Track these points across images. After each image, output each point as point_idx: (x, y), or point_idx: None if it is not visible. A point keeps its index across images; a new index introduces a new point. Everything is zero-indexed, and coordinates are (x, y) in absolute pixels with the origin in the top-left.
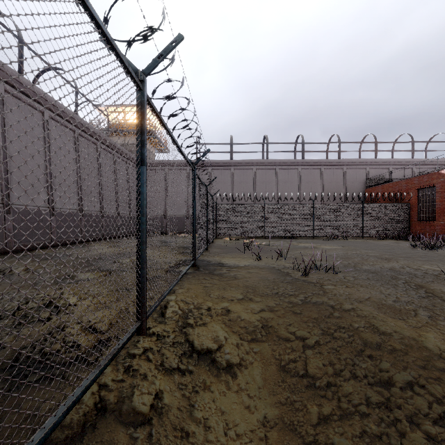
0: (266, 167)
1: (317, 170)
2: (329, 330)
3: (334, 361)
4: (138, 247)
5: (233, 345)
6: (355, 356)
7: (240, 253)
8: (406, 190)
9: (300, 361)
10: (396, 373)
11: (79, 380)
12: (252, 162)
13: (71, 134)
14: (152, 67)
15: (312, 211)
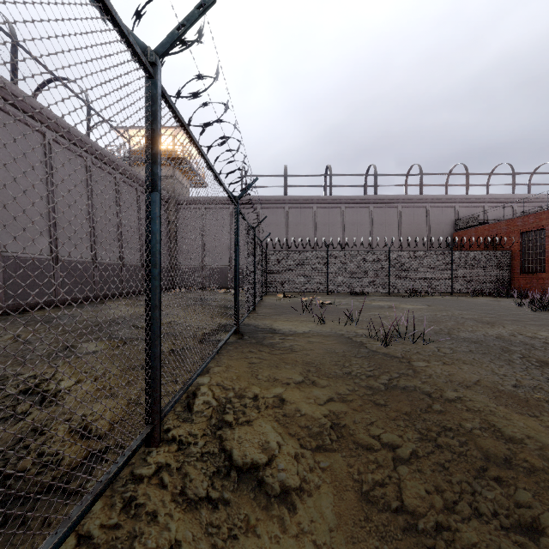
0: (329, 205)
1: (393, 208)
2: (429, 433)
3: (443, 486)
4: (148, 313)
5: (290, 457)
6: (474, 478)
7: (298, 315)
8: (506, 233)
9: (390, 484)
10: (545, 512)
11: (47, 528)
12: (312, 199)
13: (81, 162)
14: (169, 44)
15: (388, 260)
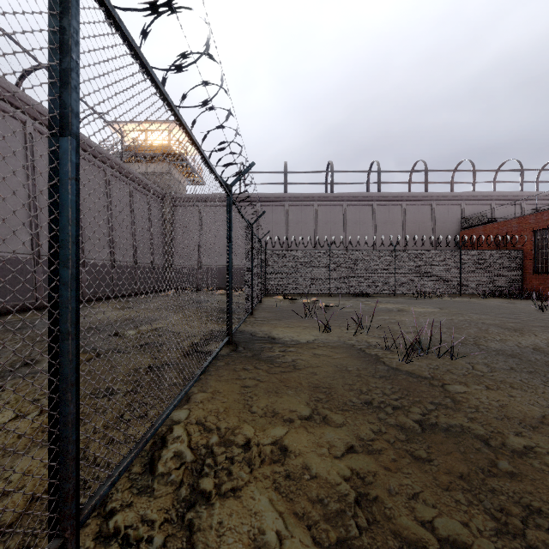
0: (331, 202)
1: (397, 206)
2: (510, 521)
3: None
4: (53, 346)
5: None
6: None
7: (300, 319)
8: (518, 232)
9: None
10: None
11: None
12: (313, 196)
13: None
14: None
15: (393, 259)
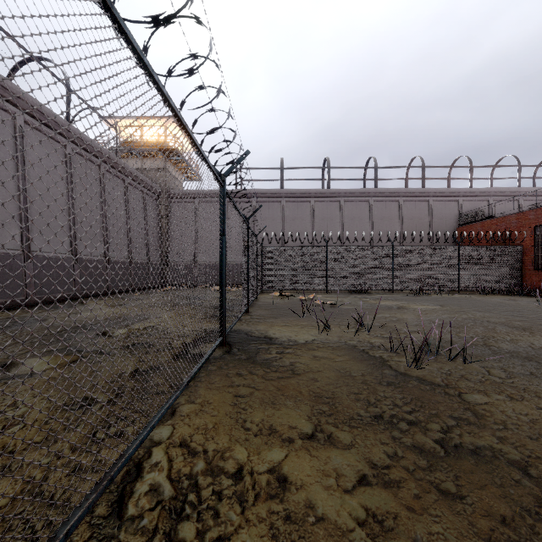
0: (328, 198)
1: (394, 202)
2: None
3: None
4: None
5: None
6: None
7: (297, 317)
8: (517, 228)
9: None
10: None
11: None
12: (309, 192)
13: (60, 149)
14: None
15: (391, 256)
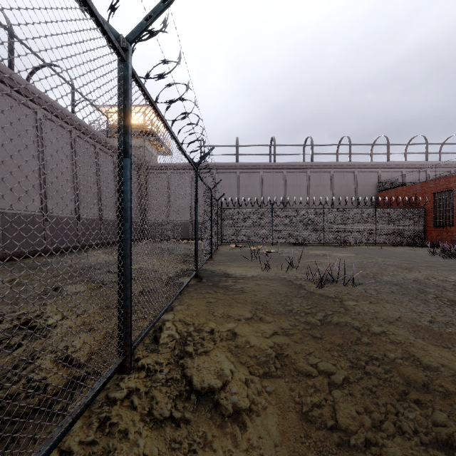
0: (274, 170)
1: (327, 173)
2: (359, 362)
3: (371, 407)
4: (120, 261)
5: (241, 383)
6: (398, 401)
7: (247, 261)
8: (421, 194)
9: (326, 406)
10: None
11: (34, 444)
12: (259, 165)
13: (67, 134)
14: (138, 32)
15: (322, 216)
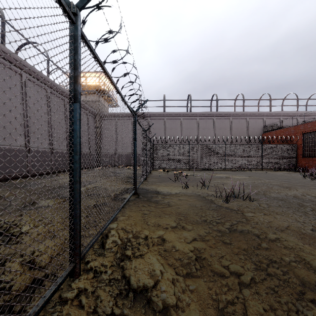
0: (190, 117)
1: (227, 119)
2: (262, 265)
3: (275, 305)
4: (71, 186)
5: (169, 282)
6: (297, 300)
7: (172, 182)
8: (294, 134)
9: (238, 303)
10: None
11: None
12: (180, 114)
13: (44, 92)
14: (86, 0)
15: (224, 149)
